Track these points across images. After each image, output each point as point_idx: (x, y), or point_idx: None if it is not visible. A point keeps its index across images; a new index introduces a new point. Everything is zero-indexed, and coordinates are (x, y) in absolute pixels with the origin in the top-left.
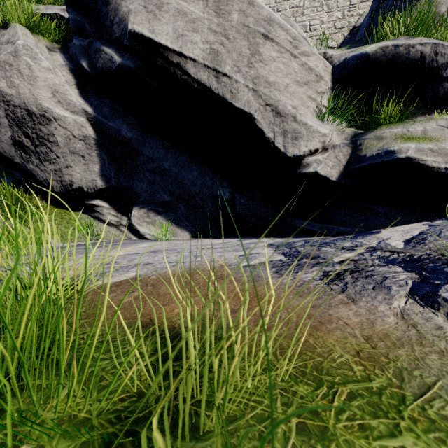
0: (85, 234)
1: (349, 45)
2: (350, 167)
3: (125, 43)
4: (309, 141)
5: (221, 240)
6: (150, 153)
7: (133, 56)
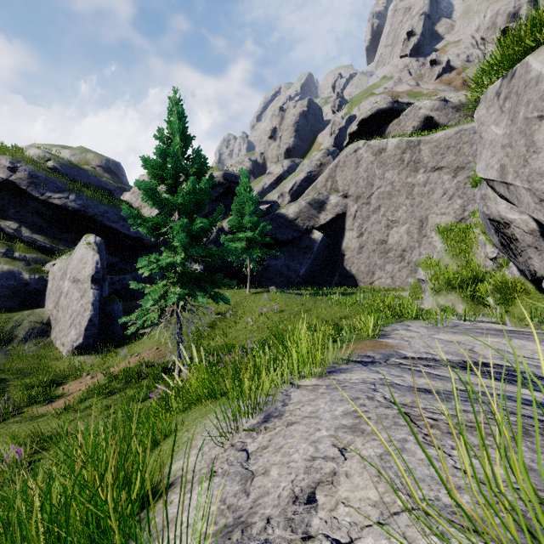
0: (537, 322)
1: None
2: None
3: None
4: None
5: None
6: None
7: None
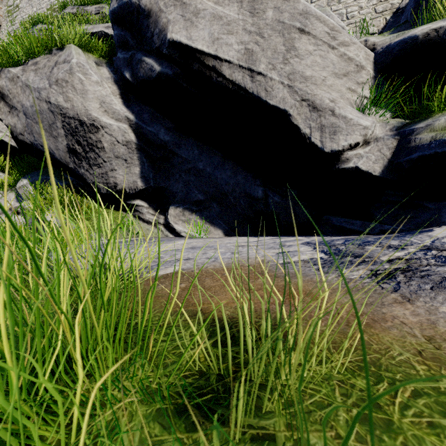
0: (127, 232)
1: (392, 29)
2: (396, 161)
3: (164, 51)
4: (349, 134)
5: (254, 238)
6: (186, 155)
7: (171, 63)
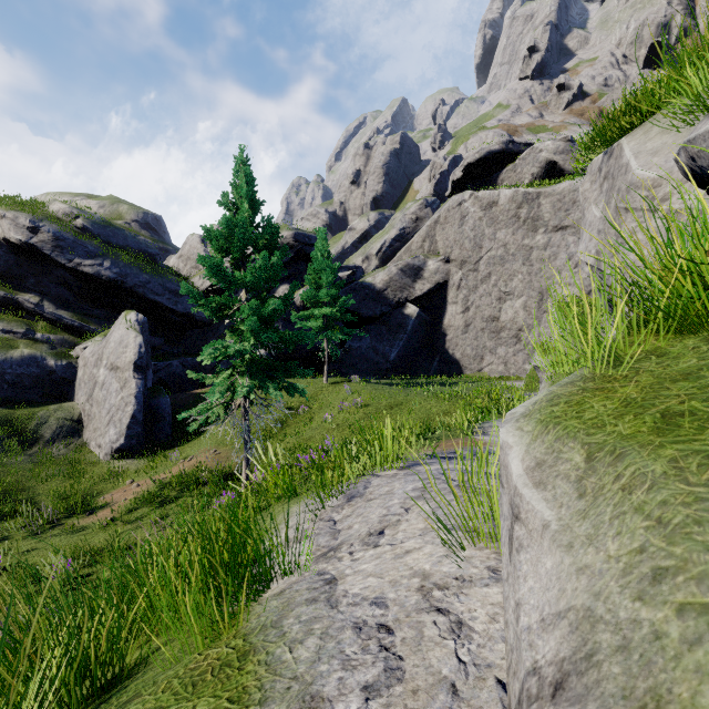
0: None
1: None
2: None
3: None
4: None
5: None
6: None
7: None
